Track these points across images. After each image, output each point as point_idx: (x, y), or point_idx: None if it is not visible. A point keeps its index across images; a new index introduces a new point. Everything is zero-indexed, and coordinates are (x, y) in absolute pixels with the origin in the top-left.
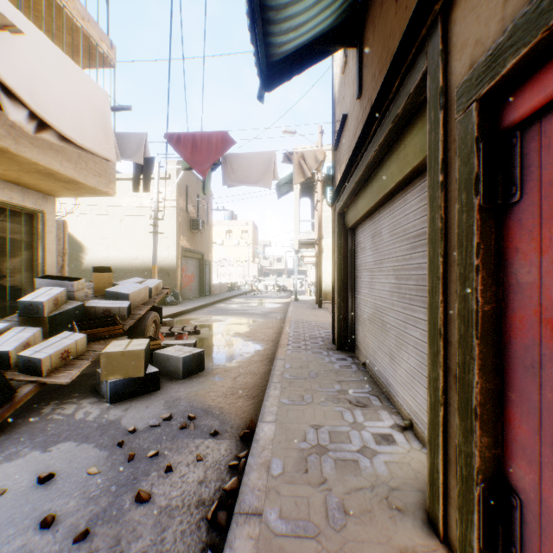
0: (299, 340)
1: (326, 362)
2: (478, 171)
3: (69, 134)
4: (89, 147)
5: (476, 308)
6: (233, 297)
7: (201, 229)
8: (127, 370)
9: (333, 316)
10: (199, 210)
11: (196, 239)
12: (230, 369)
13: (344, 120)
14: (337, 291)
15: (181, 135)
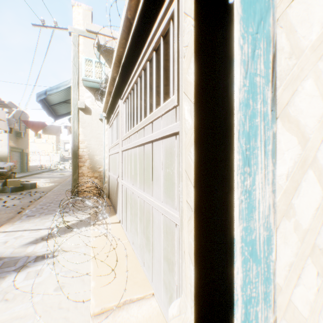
0: (70, 181)
1: None
2: None
3: (0, 127)
4: (3, 129)
5: None
6: (43, 172)
7: (24, 137)
8: (16, 185)
9: None
10: (21, 126)
11: (19, 142)
12: (46, 187)
13: None
14: None
15: (29, 121)
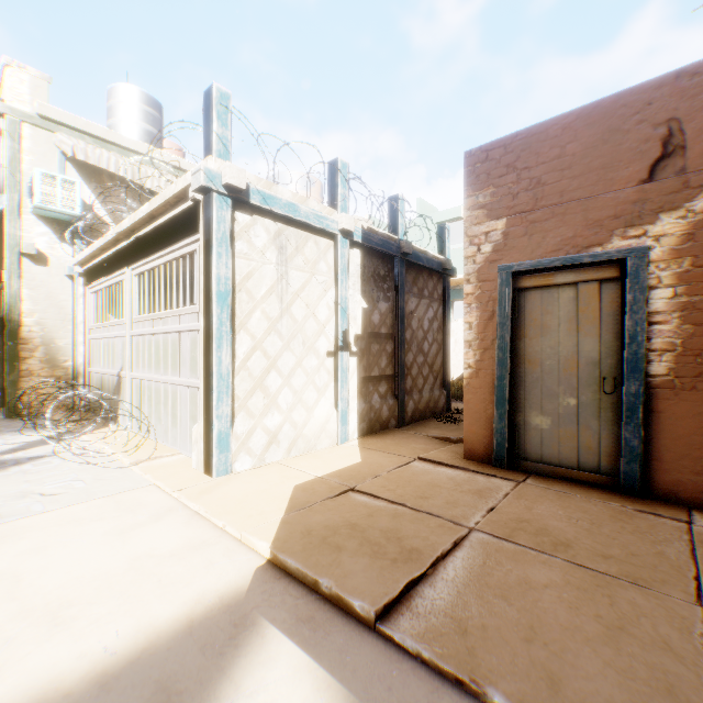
0: None
1: None
2: (2, 331)
3: None
4: None
5: (1, 356)
6: None
7: None
8: None
9: None
10: None
11: None
12: None
13: None
14: None
15: None
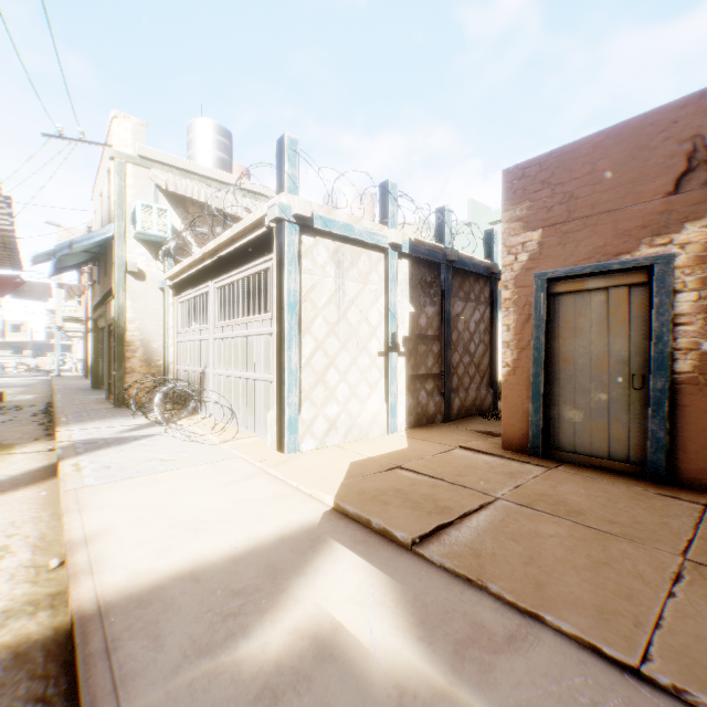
0: (69, 389)
1: (86, 391)
2: (109, 335)
3: None
4: None
5: (108, 356)
6: None
7: None
8: None
9: (93, 374)
10: None
11: None
12: (24, 400)
13: (97, 281)
14: (95, 359)
15: None
